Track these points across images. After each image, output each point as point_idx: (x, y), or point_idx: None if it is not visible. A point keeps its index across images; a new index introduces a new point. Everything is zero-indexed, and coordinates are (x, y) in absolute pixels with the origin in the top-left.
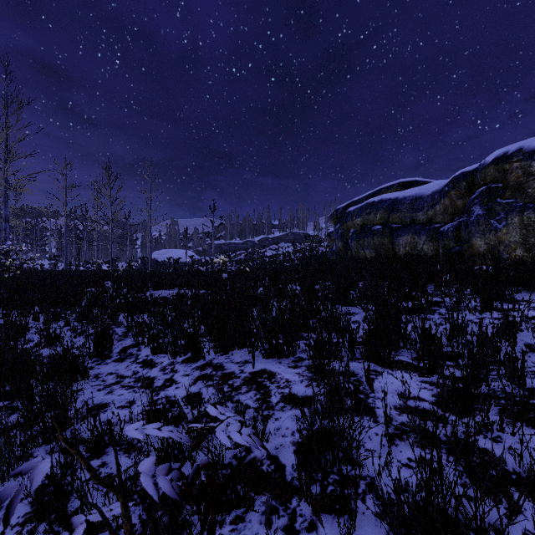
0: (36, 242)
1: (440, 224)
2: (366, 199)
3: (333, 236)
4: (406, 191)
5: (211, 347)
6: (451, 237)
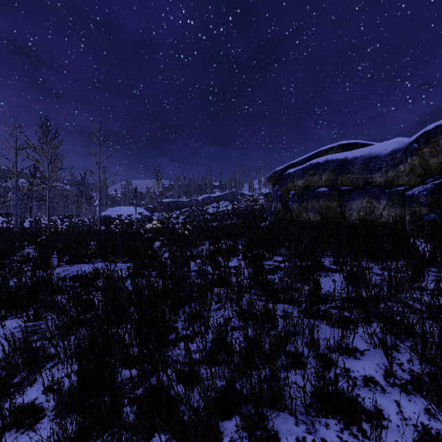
0: None
1: (405, 187)
2: (305, 161)
3: (270, 197)
4: (356, 151)
5: None
6: (424, 203)
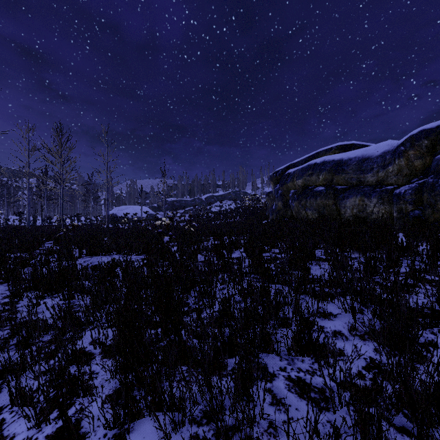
0: (7, 199)
1: (393, 186)
2: (305, 161)
3: (271, 196)
4: (351, 153)
5: (109, 393)
6: (409, 200)
